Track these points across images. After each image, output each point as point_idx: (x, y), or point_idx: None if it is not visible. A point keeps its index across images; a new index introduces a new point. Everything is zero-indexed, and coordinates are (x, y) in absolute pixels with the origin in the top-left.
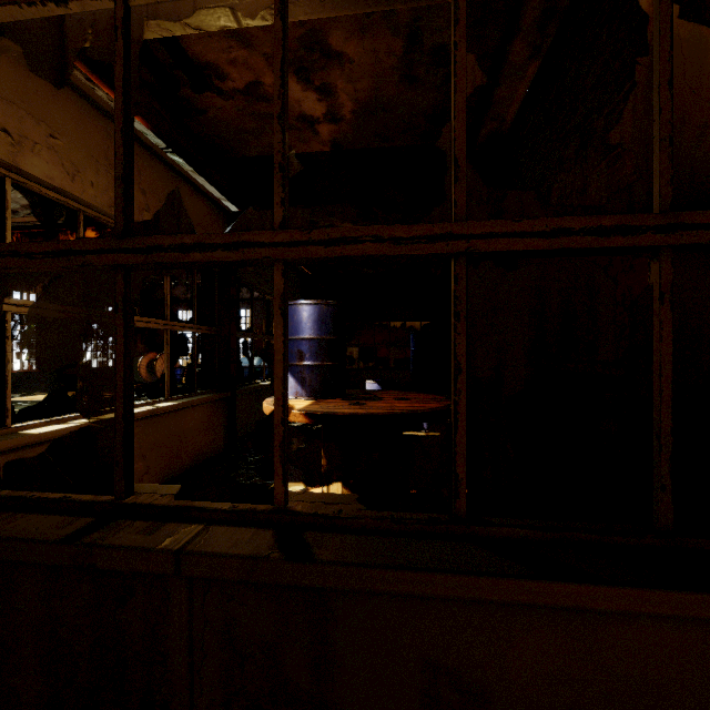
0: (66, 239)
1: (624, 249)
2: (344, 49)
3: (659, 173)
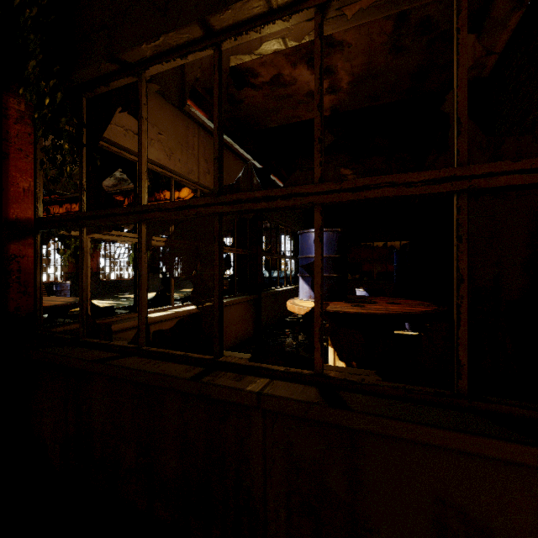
0: (158, 195)
1: None
2: (344, 38)
3: None
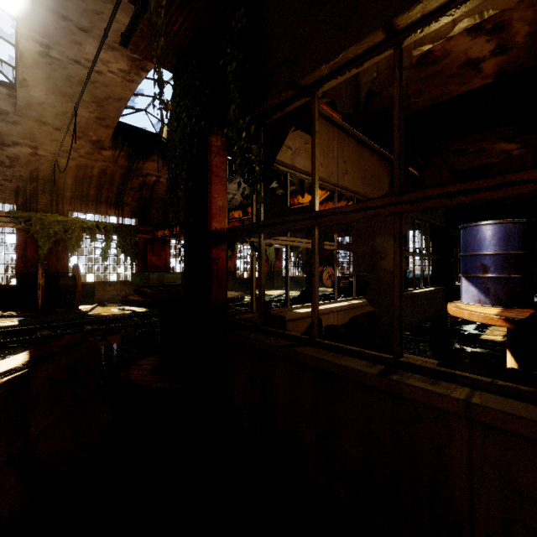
0: (292, 200)
1: None
2: None
3: None
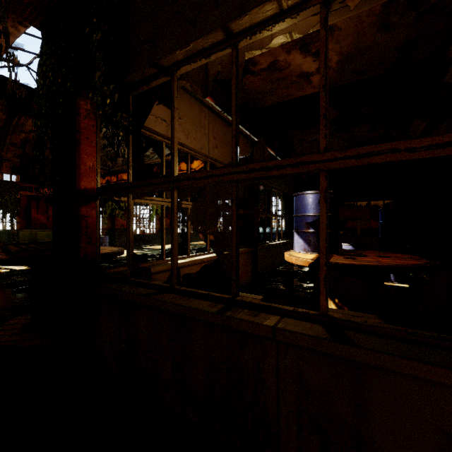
0: None
1: None
2: (335, 23)
3: None
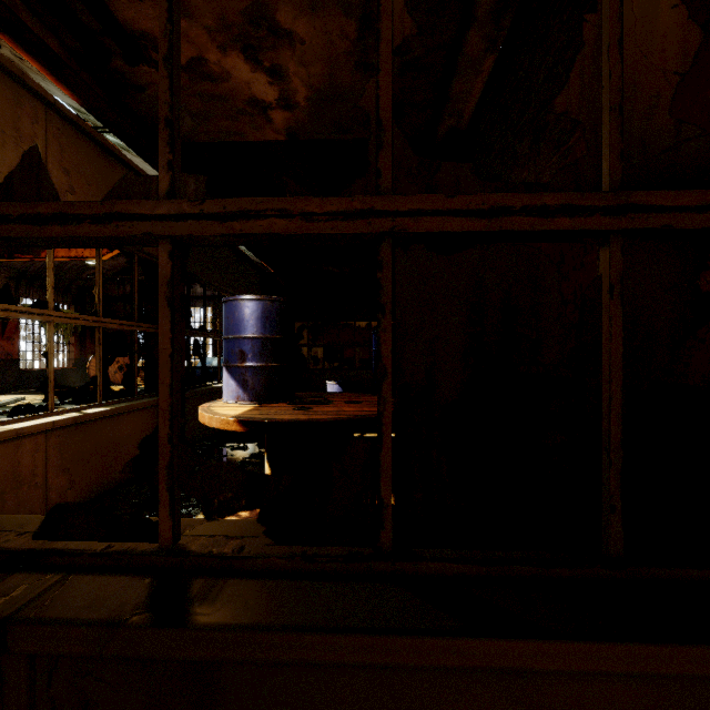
0: None
1: (570, 233)
2: (294, 27)
3: (608, 147)
